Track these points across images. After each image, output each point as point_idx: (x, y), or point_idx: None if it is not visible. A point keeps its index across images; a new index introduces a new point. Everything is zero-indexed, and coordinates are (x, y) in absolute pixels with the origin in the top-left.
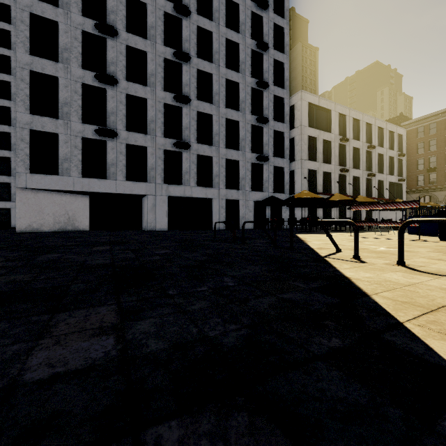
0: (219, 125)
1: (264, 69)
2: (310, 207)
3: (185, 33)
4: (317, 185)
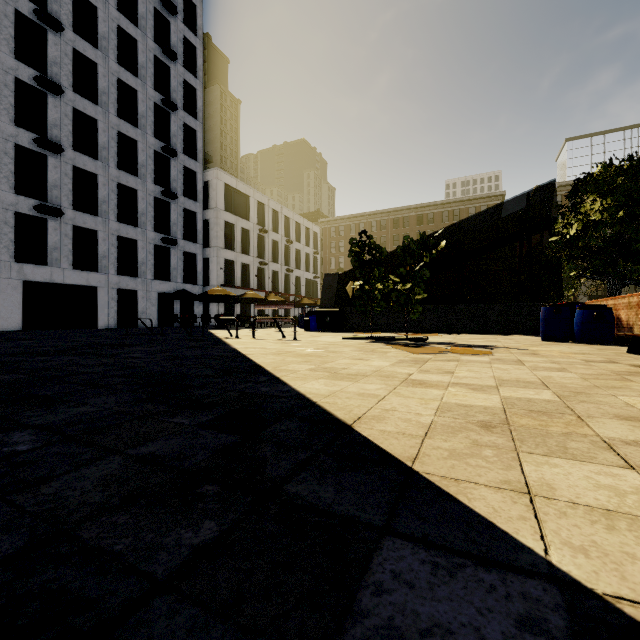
0: (108, 190)
1: (172, 132)
2: (226, 302)
3: (53, 51)
4: (235, 277)
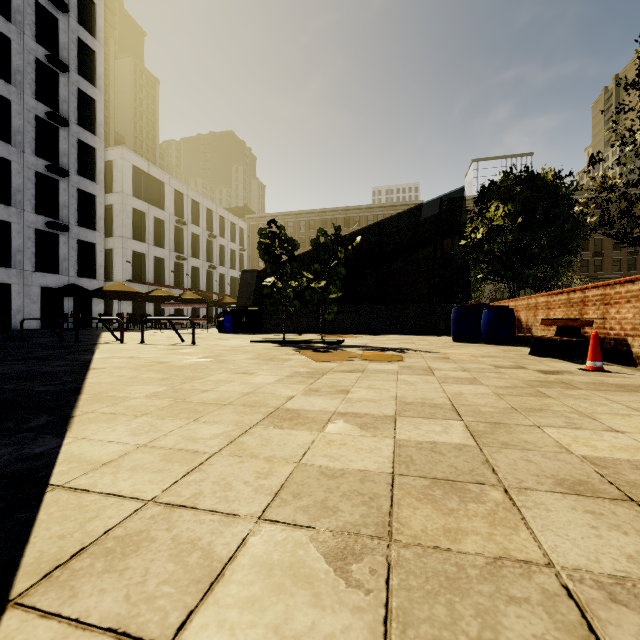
0: None
1: (61, 96)
2: (132, 300)
3: None
4: (146, 272)
